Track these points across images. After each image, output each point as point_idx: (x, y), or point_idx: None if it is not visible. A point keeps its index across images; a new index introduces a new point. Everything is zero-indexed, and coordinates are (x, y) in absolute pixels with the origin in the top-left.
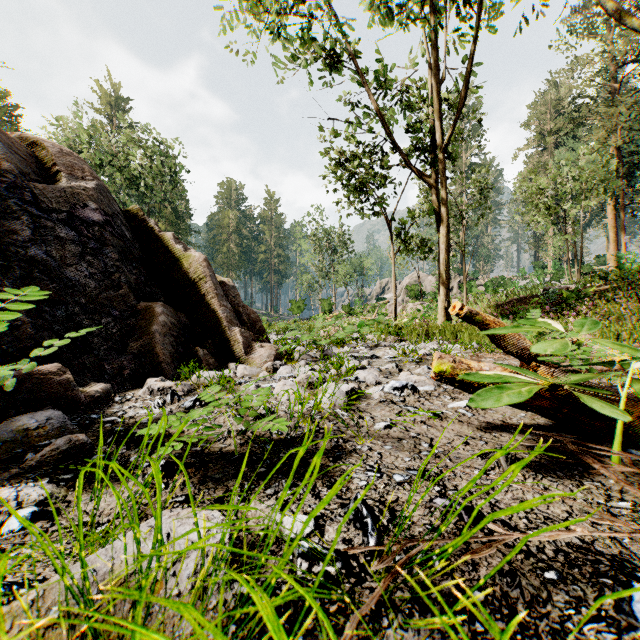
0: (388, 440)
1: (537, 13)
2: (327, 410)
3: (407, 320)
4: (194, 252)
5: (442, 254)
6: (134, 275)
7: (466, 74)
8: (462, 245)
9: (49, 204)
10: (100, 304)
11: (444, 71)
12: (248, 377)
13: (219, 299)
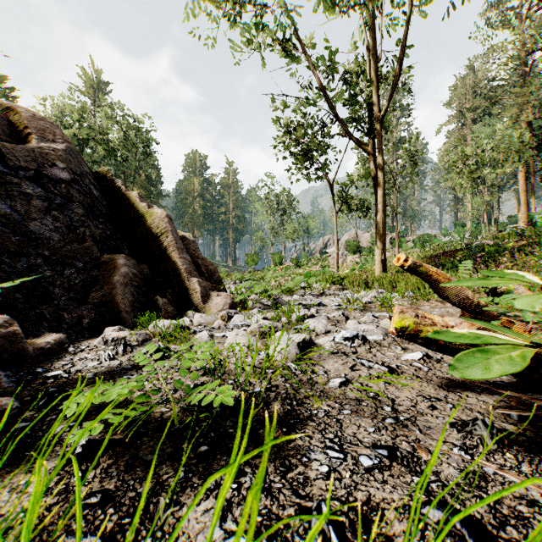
0: (346, 402)
1: (463, 0)
2: (279, 363)
3: (348, 271)
4: (157, 209)
5: (379, 213)
6: (100, 230)
7: (401, 53)
8: (395, 206)
9: (17, 162)
10: (64, 256)
11: (380, 53)
12: (203, 325)
13: (179, 252)
